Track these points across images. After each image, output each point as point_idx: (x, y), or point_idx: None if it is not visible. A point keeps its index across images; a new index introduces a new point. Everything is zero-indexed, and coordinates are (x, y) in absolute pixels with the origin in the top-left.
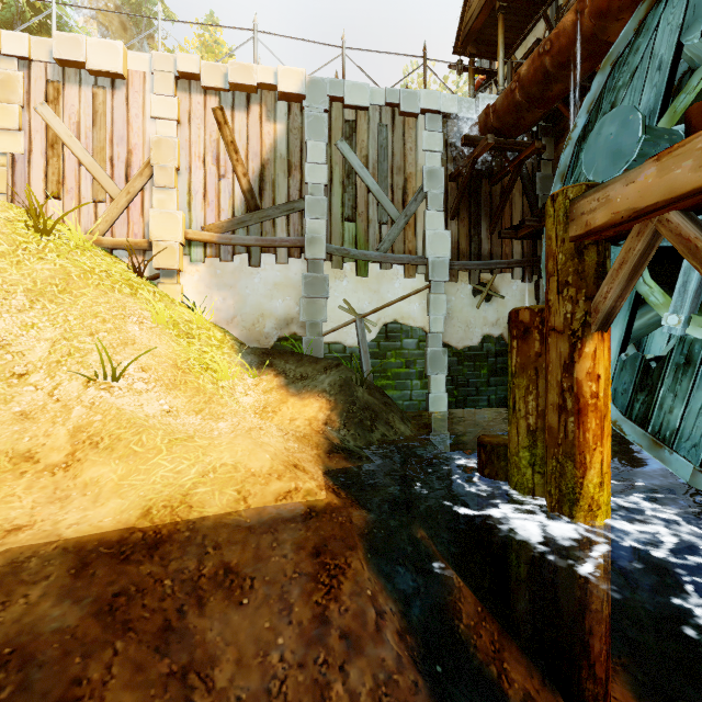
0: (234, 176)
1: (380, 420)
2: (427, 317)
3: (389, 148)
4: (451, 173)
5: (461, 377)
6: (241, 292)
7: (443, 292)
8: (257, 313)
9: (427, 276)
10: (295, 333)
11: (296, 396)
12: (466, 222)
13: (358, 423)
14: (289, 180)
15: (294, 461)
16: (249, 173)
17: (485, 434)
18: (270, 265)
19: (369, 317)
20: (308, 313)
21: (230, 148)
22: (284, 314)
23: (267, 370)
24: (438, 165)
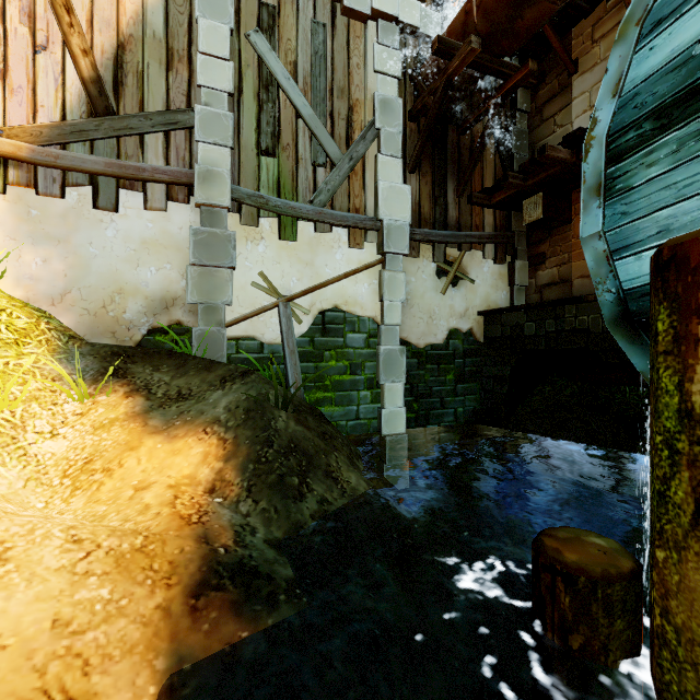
0: (64, 50)
1: (315, 470)
2: (379, 303)
3: (328, 58)
4: (411, 108)
5: (422, 385)
6: (80, 250)
7: (401, 269)
8: (110, 287)
9: (380, 246)
10: (180, 322)
11: (161, 433)
12: (429, 178)
13: (275, 485)
14: (168, 76)
15: (61, 681)
16: (95, 52)
17: (548, 533)
18: (135, 210)
19: (298, 300)
20: (201, 290)
21: (57, 1)
22: (160, 290)
23: (111, 384)
24: (394, 94)
